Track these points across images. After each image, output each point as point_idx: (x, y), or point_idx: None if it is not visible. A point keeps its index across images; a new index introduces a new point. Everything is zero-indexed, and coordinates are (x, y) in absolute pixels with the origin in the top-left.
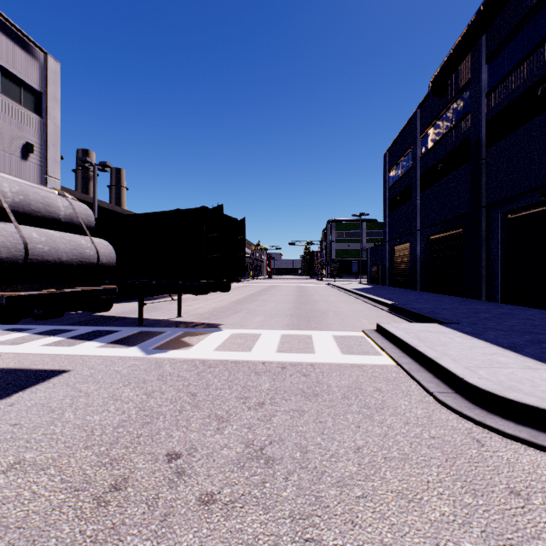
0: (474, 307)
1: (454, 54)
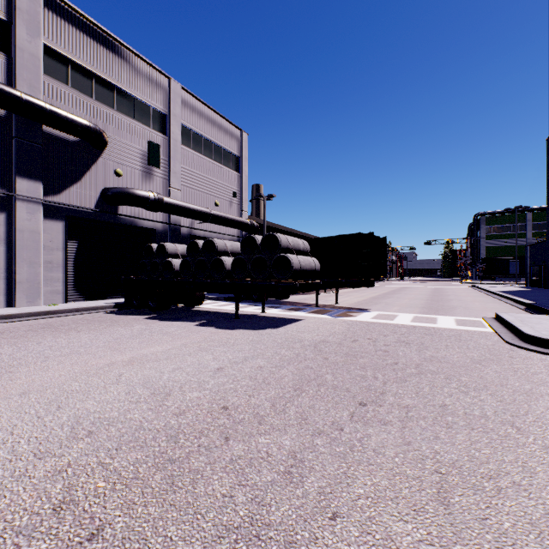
0: None
1: None
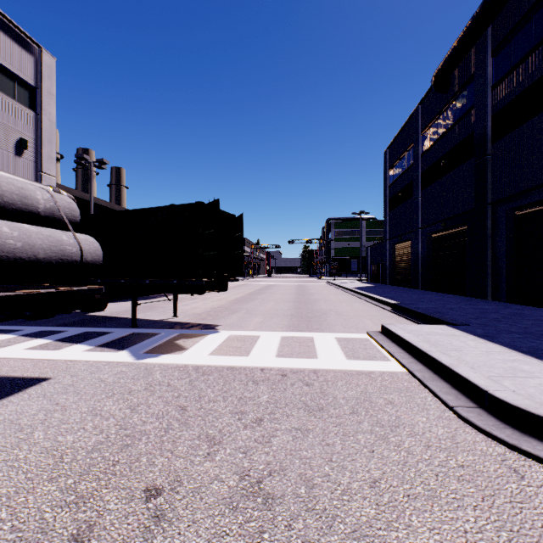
0: (481, 307)
1: (458, 46)
